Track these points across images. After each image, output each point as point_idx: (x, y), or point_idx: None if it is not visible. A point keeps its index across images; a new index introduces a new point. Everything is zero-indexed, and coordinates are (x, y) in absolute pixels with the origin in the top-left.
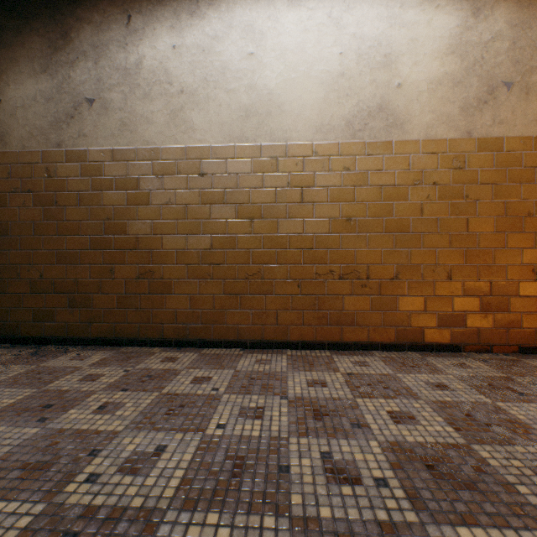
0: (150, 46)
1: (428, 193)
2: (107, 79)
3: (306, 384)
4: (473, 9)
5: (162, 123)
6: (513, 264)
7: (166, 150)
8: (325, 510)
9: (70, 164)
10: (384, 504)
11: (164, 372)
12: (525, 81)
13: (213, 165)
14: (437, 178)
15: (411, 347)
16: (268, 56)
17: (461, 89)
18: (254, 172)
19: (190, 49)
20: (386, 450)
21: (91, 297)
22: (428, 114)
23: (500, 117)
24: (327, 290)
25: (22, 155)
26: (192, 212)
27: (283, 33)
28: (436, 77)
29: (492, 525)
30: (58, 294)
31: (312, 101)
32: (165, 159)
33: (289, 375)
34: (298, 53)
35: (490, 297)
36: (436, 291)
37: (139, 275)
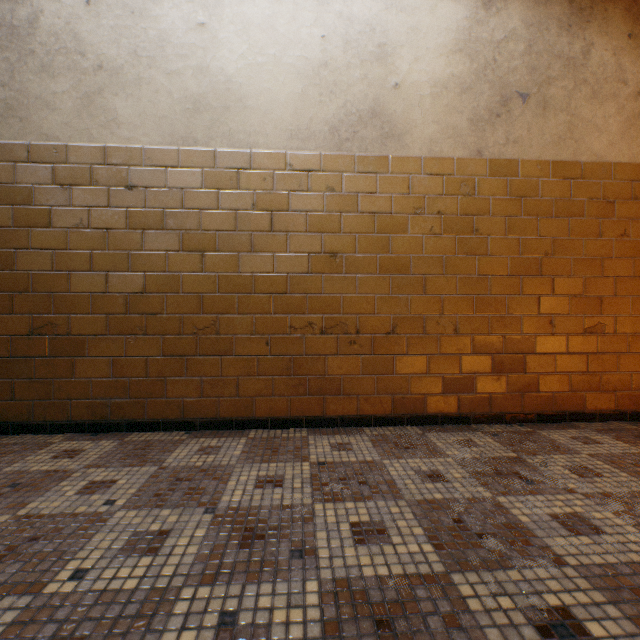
0: None
1: (431, 225)
2: None
3: (254, 484)
4: None
5: (70, 110)
6: (529, 315)
7: (76, 150)
8: None
9: None
10: None
11: (45, 475)
12: (542, 94)
13: (147, 175)
14: (442, 206)
15: (411, 420)
16: (226, 30)
17: (471, 97)
18: (206, 187)
19: (112, 8)
20: (326, 597)
21: None
22: (431, 125)
23: (515, 134)
24: (306, 349)
25: None
26: (116, 240)
27: (246, 0)
28: (441, 79)
29: None
30: None
31: (286, 97)
32: (75, 162)
33: (235, 470)
34: (267, 30)
35: (503, 355)
36: (441, 348)
37: (34, 330)
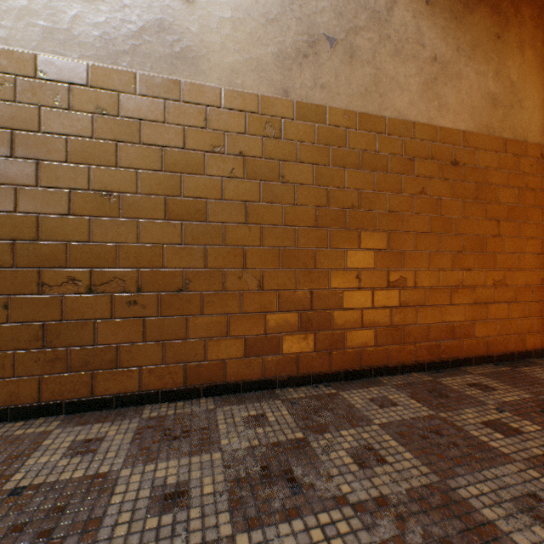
0: None
1: (233, 166)
2: None
3: None
4: None
5: None
6: (336, 269)
7: None
8: None
9: None
10: None
11: None
12: (350, 42)
13: None
14: (245, 146)
15: (209, 391)
16: None
17: (277, 30)
18: None
19: None
20: None
21: None
22: (233, 53)
23: (323, 79)
24: (66, 312)
25: None
26: None
27: None
28: (244, 4)
29: None
30: None
31: None
32: None
33: None
34: None
35: (311, 312)
36: (244, 307)
37: None
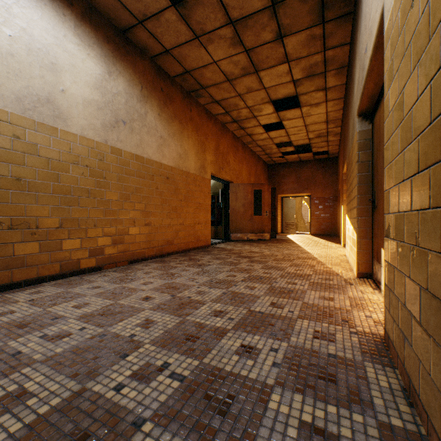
0: None
1: (83, 171)
2: None
3: None
4: (109, 71)
5: None
6: (127, 218)
7: None
8: (59, 349)
9: None
10: (88, 333)
11: None
12: (132, 124)
13: None
14: (89, 163)
15: (72, 274)
16: None
17: (103, 113)
18: None
19: None
20: (80, 319)
21: None
22: (83, 120)
23: (121, 138)
24: None
25: None
26: None
27: None
28: (89, 99)
29: (129, 317)
30: None
31: None
32: None
33: None
34: None
35: (117, 236)
36: (89, 234)
37: None
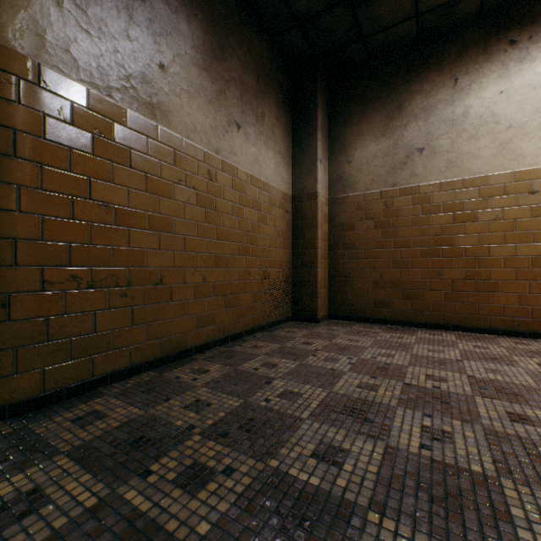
0: (476, 97)
1: None
2: (435, 131)
3: None
4: None
5: (488, 156)
6: None
7: (492, 177)
8: None
9: (403, 197)
10: None
11: (537, 351)
12: None
13: None
14: None
15: None
16: None
17: None
18: None
19: (518, 91)
20: None
21: (421, 292)
22: None
23: None
24: None
25: (365, 195)
26: (521, 225)
27: None
28: None
29: None
30: (393, 290)
31: None
32: (491, 184)
33: None
34: None
35: None
36: None
37: (465, 277)
